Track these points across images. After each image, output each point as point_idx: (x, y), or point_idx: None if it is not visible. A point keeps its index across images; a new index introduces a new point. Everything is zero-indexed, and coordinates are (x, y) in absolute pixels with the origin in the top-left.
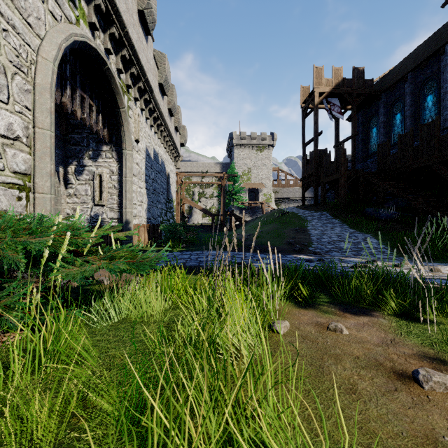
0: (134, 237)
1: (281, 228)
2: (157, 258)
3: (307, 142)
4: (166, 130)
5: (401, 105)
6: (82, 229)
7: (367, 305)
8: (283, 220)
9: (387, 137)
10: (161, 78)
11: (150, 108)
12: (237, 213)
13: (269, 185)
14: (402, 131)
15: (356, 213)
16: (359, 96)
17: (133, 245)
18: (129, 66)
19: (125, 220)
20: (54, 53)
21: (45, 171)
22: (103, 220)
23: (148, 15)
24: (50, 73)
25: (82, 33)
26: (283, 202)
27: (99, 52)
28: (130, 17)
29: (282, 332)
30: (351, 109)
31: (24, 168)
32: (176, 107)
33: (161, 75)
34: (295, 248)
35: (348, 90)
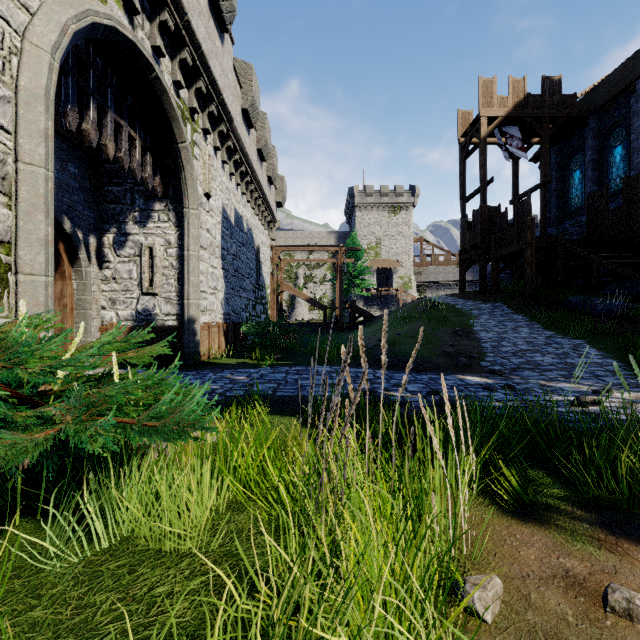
0: (203, 343)
1: (430, 329)
2: (179, 421)
3: (469, 196)
4: (254, 181)
5: (623, 132)
6: (22, 347)
7: None
8: (432, 316)
9: (599, 184)
10: (245, 102)
11: (228, 146)
12: (360, 305)
13: (408, 263)
14: (625, 173)
15: (552, 305)
16: (552, 122)
17: (200, 355)
18: (194, 79)
19: (188, 317)
20: (54, 38)
21: (35, 237)
22: (156, 317)
23: None
24: (44, 70)
25: (109, 12)
26: (428, 288)
27: (141, 48)
28: (194, 0)
29: (490, 615)
30: (538, 143)
31: None
32: (270, 147)
33: (245, 96)
34: (458, 363)
35: (534, 113)
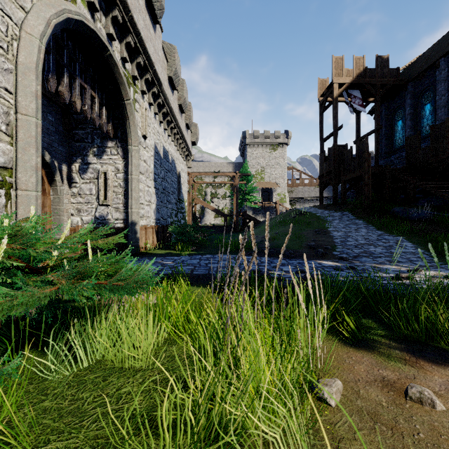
0: (141, 239)
1: (298, 229)
2: (137, 281)
3: (325, 138)
4: (176, 127)
5: (431, 94)
6: (33, 235)
7: (446, 344)
8: (300, 221)
9: (414, 130)
10: (170, 71)
11: (158, 102)
12: (250, 214)
13: (283, 184)
14: (432, 123)
15: (382, 213)
16: (383, 87)
17: (139, 248)
18: (135, 56)
19: (131, 221)
20: (42, 28)
21: (29, 165)
22: (108, 221)
23: (156, 1)
24: (35, 50)
25: (78, 11)
26: (297, 202)
27: (99, 35)
28: (135, 1)
29: (334, 402)
30: (373, 101)
31: (2, 160)
32: (187, 103)
33: (170, 68)
34: (318, 253)
35: (370, 81)
